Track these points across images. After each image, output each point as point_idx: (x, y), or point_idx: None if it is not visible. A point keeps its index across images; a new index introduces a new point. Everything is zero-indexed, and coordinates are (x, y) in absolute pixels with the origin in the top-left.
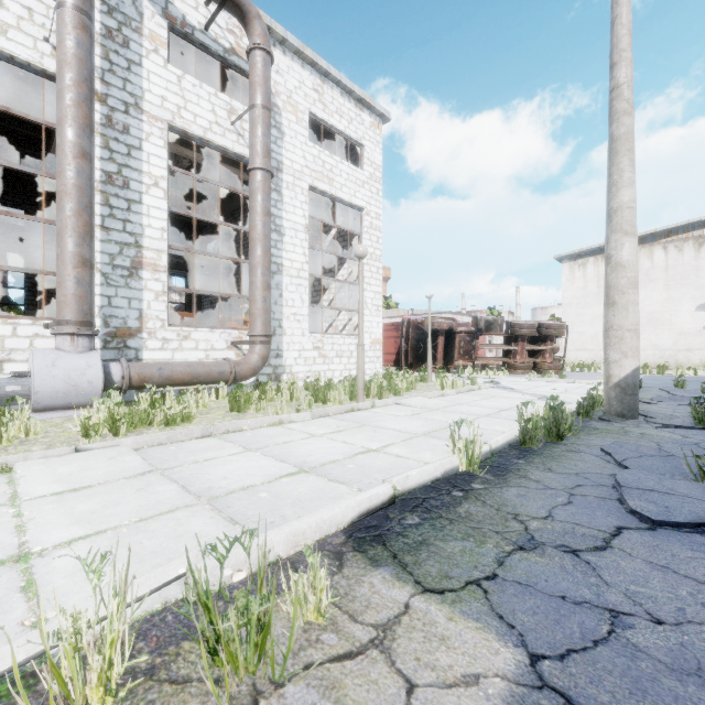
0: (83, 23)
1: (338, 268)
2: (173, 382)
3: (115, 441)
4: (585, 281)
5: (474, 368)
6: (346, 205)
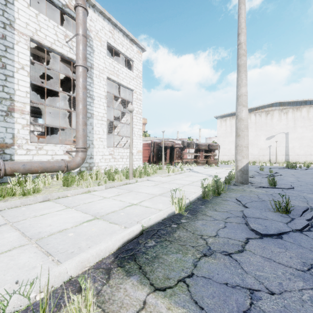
0: None
1: (122, 117)
2: (32, 172)
3: None
4: (226, 127)
5: (182, 163)
6: (125, 88)
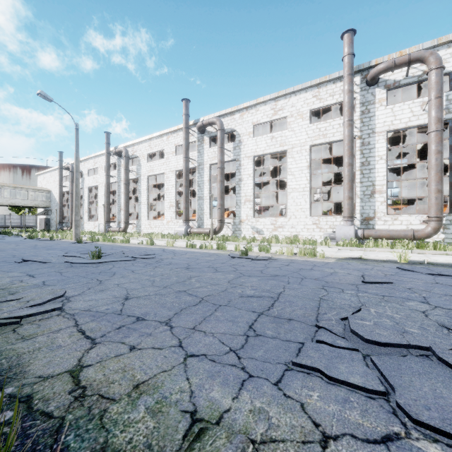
0: (349, 124)
1: None
2: (381, 237)
3: (336, 246)
4: None
5: None
6: None
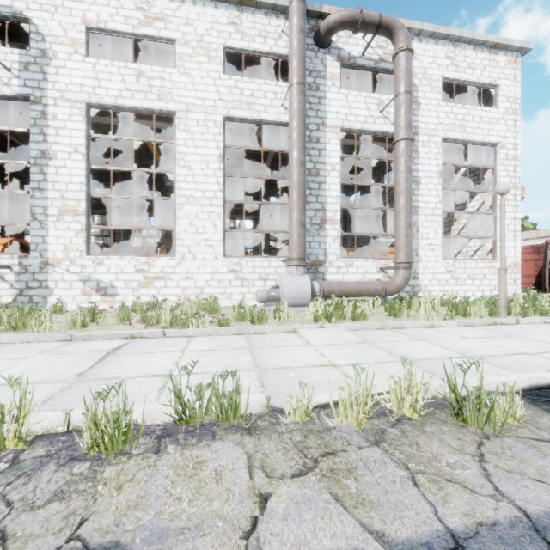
0: (301, 90)
1: (468, 200)
2: (346, 294)
3: (336, 324)
4: None
5: None
6: (478, 145)
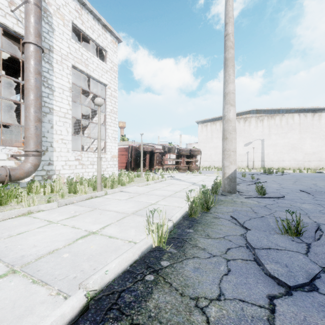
0: None
1: (93, 116)
2: None
3: None
4: (207, 132)
5: (163, 169)
6: (96, 81)
